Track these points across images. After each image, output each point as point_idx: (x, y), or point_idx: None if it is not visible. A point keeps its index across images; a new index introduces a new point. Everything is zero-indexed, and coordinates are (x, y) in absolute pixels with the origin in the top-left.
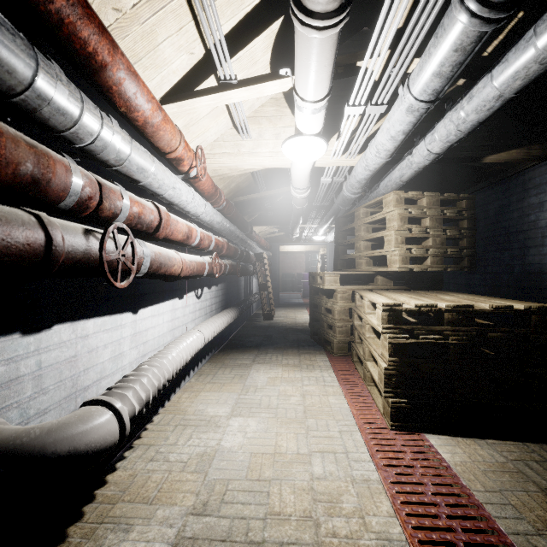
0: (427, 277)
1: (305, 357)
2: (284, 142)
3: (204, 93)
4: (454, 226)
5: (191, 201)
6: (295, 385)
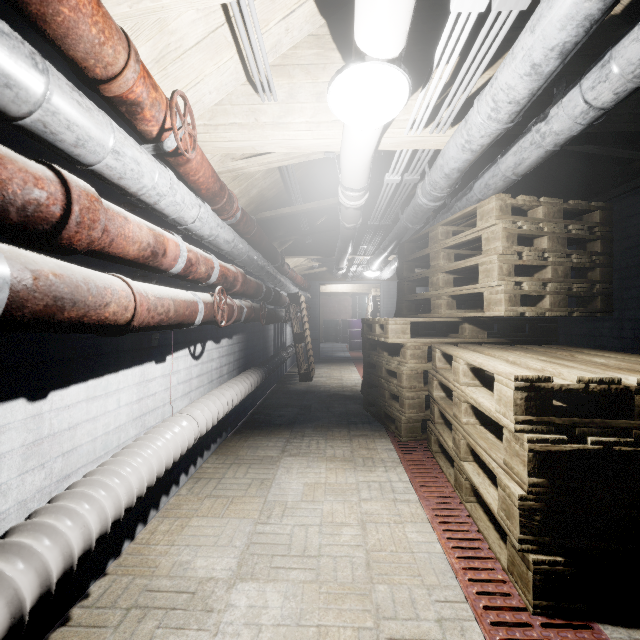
0: (534, 325)
1: (359, 443)
2: (332, 79)
3: None
4: (582, 250)
5: (165, 191)
6: (347, 499)
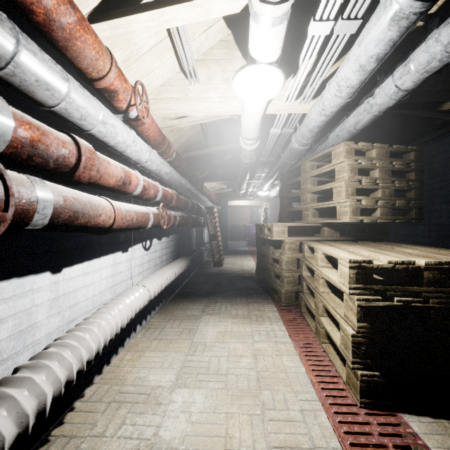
0: (371, 228)
1: (254, 307)
2: (235, 74)
3: (140, 9)
4: (402, 178)
5: (130, 144)
6: (245, 341)
